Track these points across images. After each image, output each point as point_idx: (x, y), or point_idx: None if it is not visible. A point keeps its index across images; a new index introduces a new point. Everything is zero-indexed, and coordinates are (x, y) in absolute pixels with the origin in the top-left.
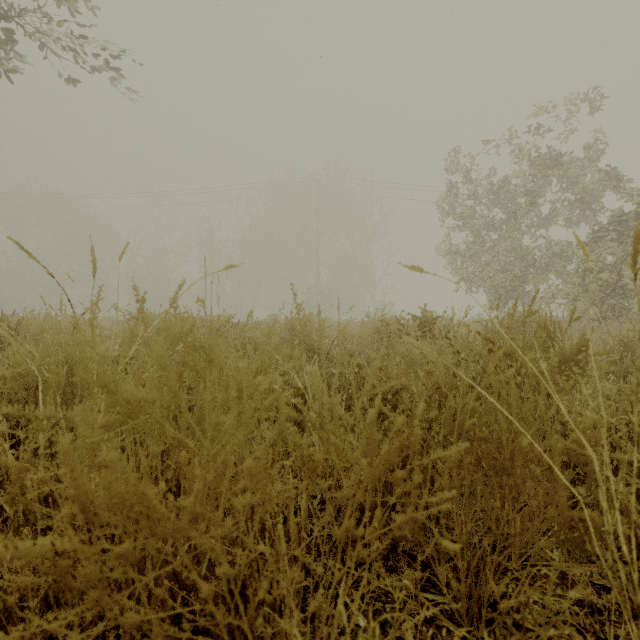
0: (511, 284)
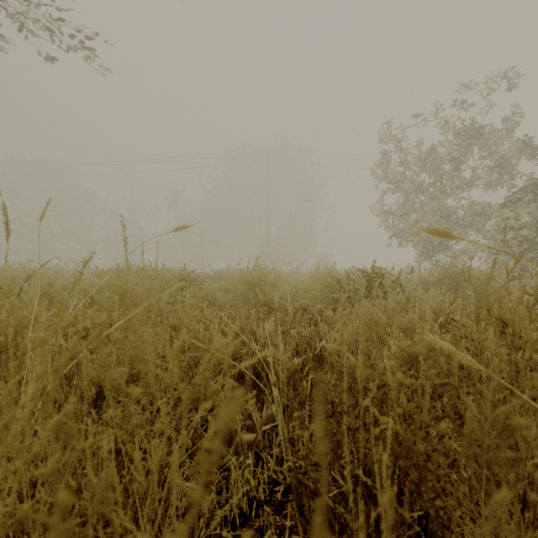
0: (437, 239)
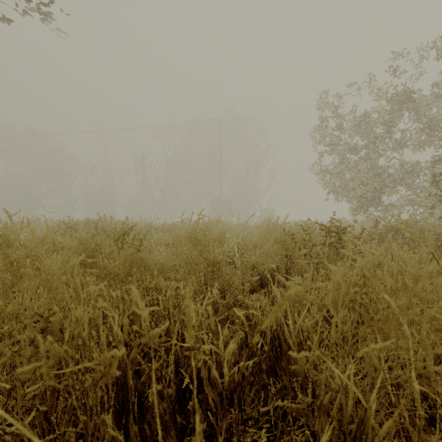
0: (370, 195)
